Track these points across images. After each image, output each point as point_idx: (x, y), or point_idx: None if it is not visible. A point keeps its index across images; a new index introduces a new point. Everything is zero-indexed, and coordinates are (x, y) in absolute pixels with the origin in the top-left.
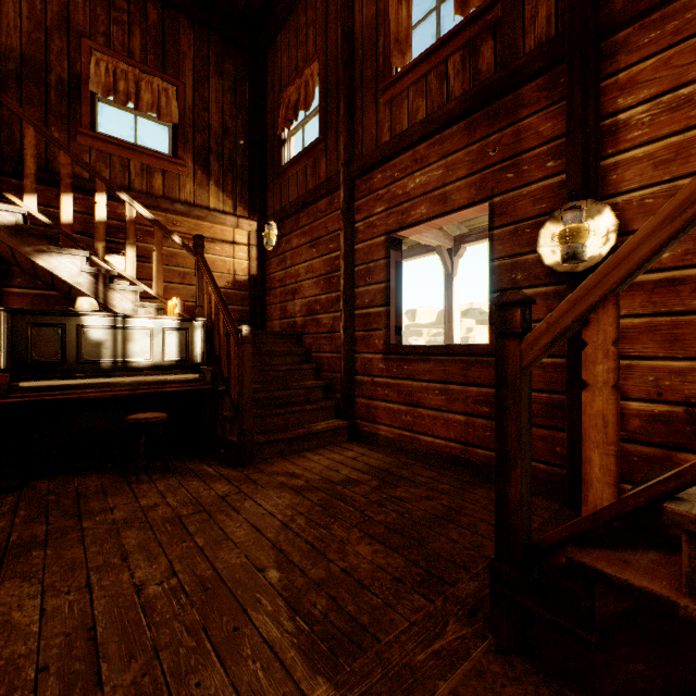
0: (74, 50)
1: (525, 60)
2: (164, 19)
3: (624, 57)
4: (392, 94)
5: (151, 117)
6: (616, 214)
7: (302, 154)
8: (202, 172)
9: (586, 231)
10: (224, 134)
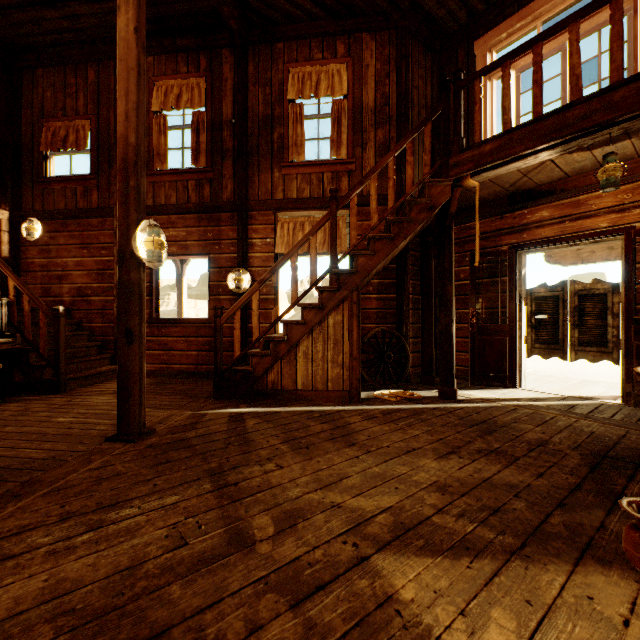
0: None
1: (223, 204)
2: None
3: (254, 221)
4: (155, 179)
5: None
6: (252, 274)
7: (73, 179)
8: None
9: (242, 280)
10: None
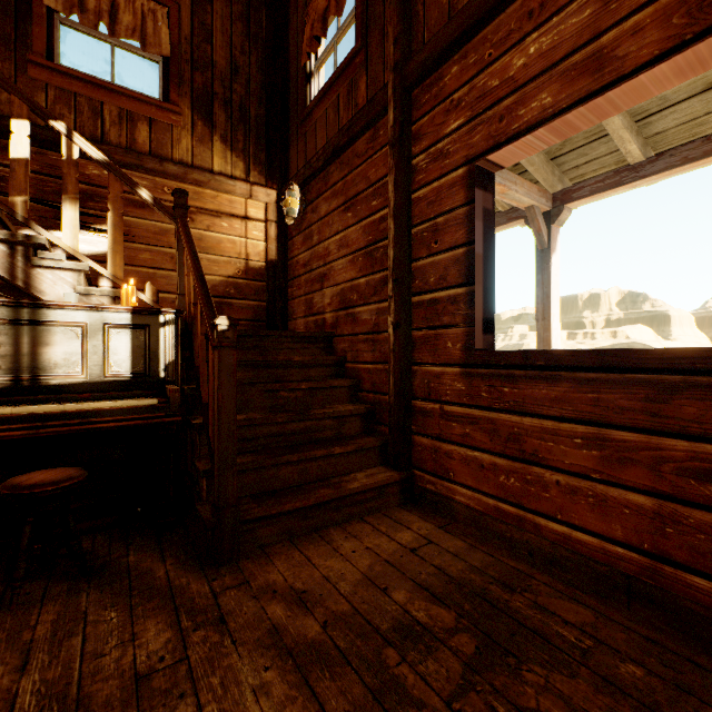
0: None
1: None
2: None
3: None
4: None
5: (134, 49)
6: None
7: (333, 81)
8: (204, 123)
9: None
10: (233, 74)
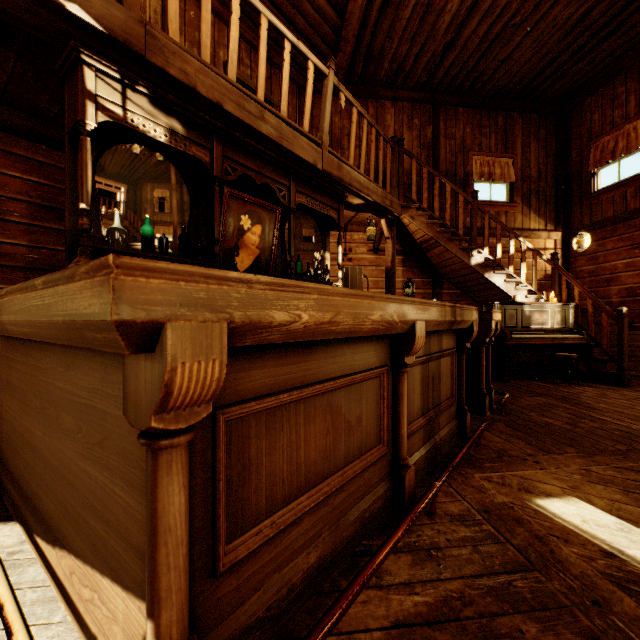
0: (465, 160)
1: None
2: (506, 120)
3: None
4: None
5: (498, 182)
6: None
7: (621, 184)
8: (526, 207)
9: None
10: (538, 178)
